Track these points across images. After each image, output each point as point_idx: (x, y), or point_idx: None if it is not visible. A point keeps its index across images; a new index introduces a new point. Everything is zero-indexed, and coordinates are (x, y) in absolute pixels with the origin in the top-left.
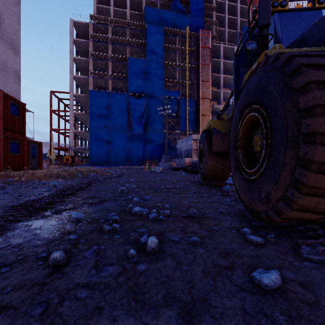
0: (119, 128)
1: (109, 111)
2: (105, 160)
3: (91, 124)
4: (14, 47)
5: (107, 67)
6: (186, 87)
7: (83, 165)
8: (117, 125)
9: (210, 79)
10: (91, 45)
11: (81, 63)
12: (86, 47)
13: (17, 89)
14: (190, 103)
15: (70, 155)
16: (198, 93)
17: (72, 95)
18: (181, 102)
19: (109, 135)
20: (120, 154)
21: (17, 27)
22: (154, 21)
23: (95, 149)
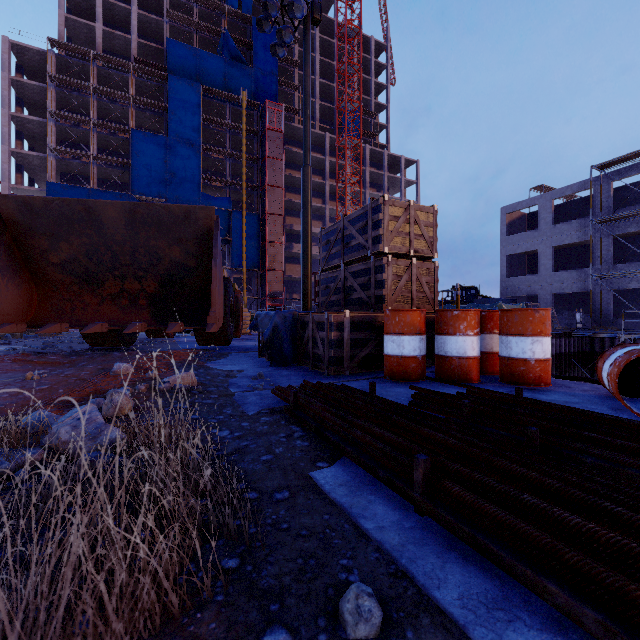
0: None
1: None
2: None
3: None
4: None
5: (88, 139)
6: (242, 192)
7: None
8: None
9: (283, 183)
10: (52, 96)
11: (29, 125)
12: (41, 96)
13: None
14: (249, 220)
15: None
16: (263, 204)
17: (7, 187)
18: (234, 218)
19: None
20: None
21: None
22: (185, 68)
23: None
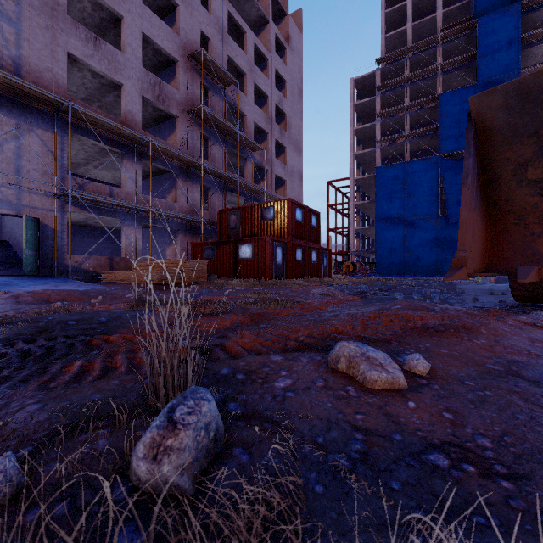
0: (422, 216)
1: (405, 193)
2: (399, 267)
3: (377, 216)
4: (298, 147)
5: (402, 123)
6: None
7: (367, 274)
8: (418, 212)
9: None
10: (378, 102)
11: (364, 132)
12: (370, 107)
13: (300, 192)
14: None
15: (350, 261)
16: None
17: (352, 180)
18: None
19: (406, 228)
20: (424, 257)
21: (300, 125)
22: (496, 1)
23: (383, 251)
